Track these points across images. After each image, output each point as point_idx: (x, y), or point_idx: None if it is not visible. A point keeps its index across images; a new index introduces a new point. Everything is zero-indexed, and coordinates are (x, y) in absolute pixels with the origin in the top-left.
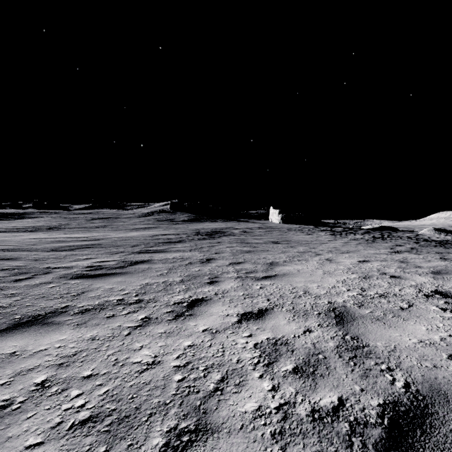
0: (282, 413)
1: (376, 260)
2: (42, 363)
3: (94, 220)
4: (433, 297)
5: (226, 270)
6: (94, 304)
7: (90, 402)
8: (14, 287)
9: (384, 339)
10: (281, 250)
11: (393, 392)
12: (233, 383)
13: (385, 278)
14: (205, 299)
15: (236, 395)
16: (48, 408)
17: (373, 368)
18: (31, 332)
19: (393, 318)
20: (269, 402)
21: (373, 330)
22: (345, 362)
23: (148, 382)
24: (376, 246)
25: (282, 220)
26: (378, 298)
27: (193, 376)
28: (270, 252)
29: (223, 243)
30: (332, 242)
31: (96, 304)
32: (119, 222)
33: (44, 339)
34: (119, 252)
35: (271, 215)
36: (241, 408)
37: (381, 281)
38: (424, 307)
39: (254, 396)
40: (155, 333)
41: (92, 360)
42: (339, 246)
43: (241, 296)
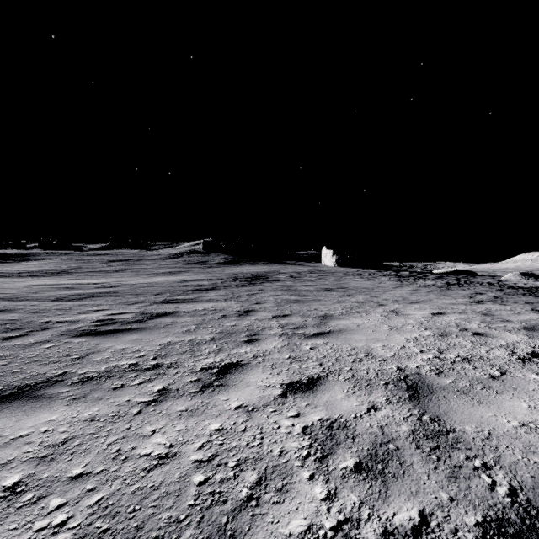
0: (342, 537)
1: (454, 312)
2: (18, 455)
3: (112, 263)
4: (530, 362)
5: (268, 324)
6: (99, 370)
7: (73, 518)
8: (1, 348)
9: (474, 421)
10: (336, 299)
11: (494, 503)
12: (273, 488)
13: (467, 336)
14: (240, 363)
15: (278, 507)
16: (14, 527)
17: (464, 464)
18: (13, 409)
19: (482, 390)
20: (323, 519)
21: (458, 407)
22: (424, 455)
23: (158, 485)
24: (451, 294)
25: (336, 263)
26: (461, 362)
27: (220, 477)
28: (323, 302)
29: (266, 290)
30: (398, 289)
31: (102, 371)
32: (141, 265)
33: (27, 419)
34: (138, 302)
35: (324, 256)
36: (283, 528)
37: (461, 339)
38: (521, 375)
39: (302, 509)
40: (174, 411)
41: (86, 451)
42: (406, 294)
43: (286, 359)
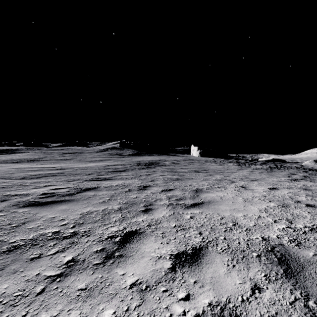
0: None
1: (283, 187)
2: None
3: (65, 154)
4: None
5: (159, 197)
6: (27, 238)
7: None
8: None
9: None
10: (202, 178)
11: None
12: None
13: (303, 207)
14: (138, 231)
15: None
16: None
17: None
18: None
19: None
20: None
21: None
22: None
23: None
24: (275, 174)
25: (200, 154)
26: (311, 233)
27: None
28: (194, 180)
29: (157, 172)
30: (241, 171)
31: (29, 239)
32: (82, 156)
33: None
34: (75, 180)
35: (192, 150)
36: None
37: (300, 210)
38: None
39: None
40: (74, 290)
41: None
42: (247, 174)
43: (173, 228)
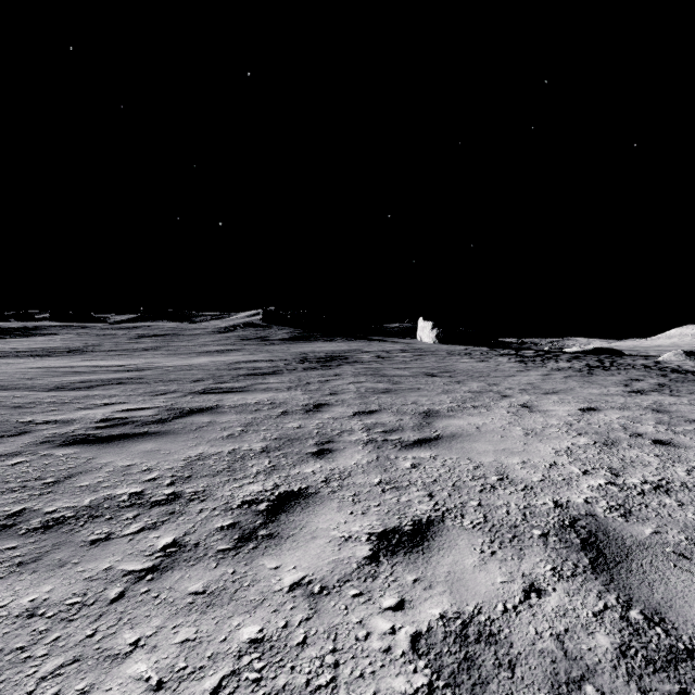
0: None
1: (611, 407)
2: None
3: (143, 339)
4: None
5: (348, 426)
6: (79, 504)
7: None
8: None
9: None
10: (441, 388)
11: None
12: None
13: (646, 445)
14: (304, 492)
15: None
16: None
17: None
18: None
19: None
20: None
21: (686, 589)
22: None
23: None
24: (597, 380)
25: (437, 339)
26: (655, 493)
27: None
28: (424, 392)
29: (344, 375)
30: (524, 374)
31: (83, 506)
32: (181, 342)
33: None
34: (167, 392)
35: (420, 330)
36: None
37: (640, 452)
38: None
39: None
40: (181, 595)
41: None
42: (536, 380)
43: (375, 485)
